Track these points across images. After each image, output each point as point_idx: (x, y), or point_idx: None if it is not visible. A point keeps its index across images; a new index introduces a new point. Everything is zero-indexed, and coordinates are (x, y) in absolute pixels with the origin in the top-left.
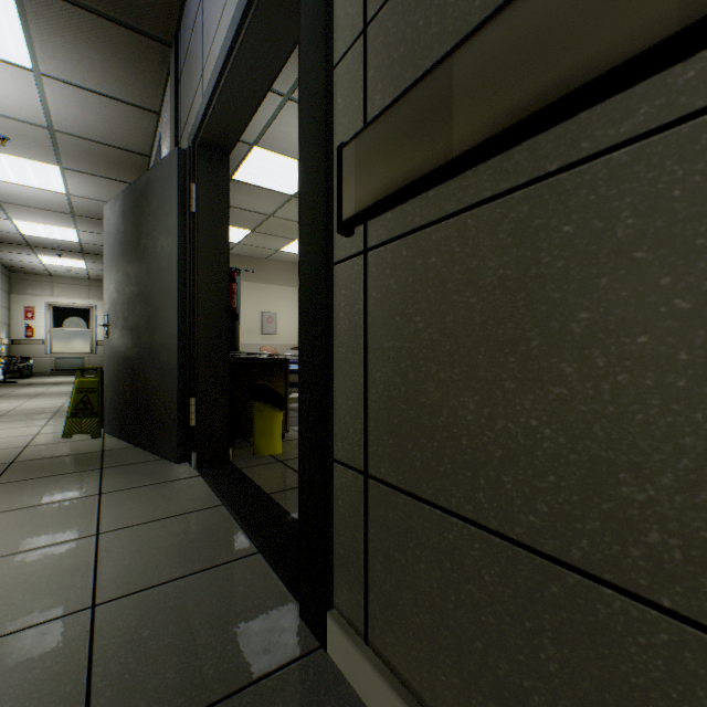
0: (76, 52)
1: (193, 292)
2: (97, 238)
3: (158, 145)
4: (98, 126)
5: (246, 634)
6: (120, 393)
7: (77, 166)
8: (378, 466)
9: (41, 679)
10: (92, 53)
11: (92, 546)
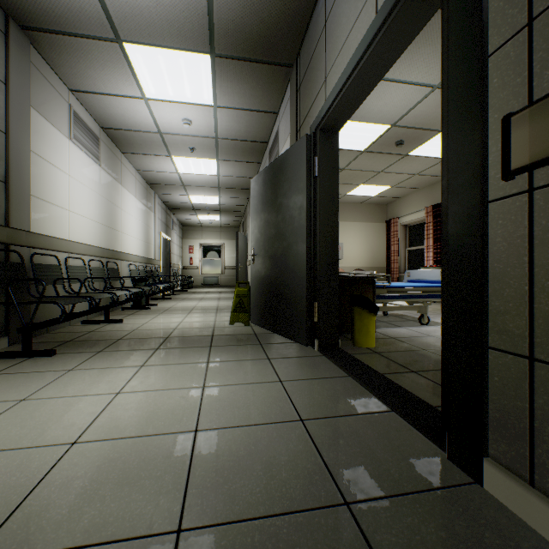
0: (237, 88)
1: (315, 230)
2: (229, 200)
3: (276, 134)
4: (241, 130)
5: (410, 459)
6: (262, 298)
7: (226, 157)
8: (548, 353)
9: (295, 450)
10: (245, 86)
11: (281, 387)
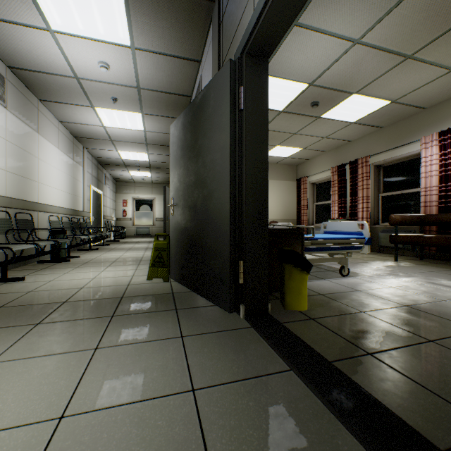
0: (155, 25)
1: (241, 174)
2: (157, 157)
3: (198, 84)
4: (163, 80)
5: None
6: (181, 252)
7: (150, 111)
8: None
9: None
10: (163, 23)
11: (192, 408)
